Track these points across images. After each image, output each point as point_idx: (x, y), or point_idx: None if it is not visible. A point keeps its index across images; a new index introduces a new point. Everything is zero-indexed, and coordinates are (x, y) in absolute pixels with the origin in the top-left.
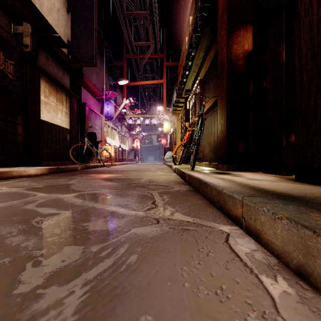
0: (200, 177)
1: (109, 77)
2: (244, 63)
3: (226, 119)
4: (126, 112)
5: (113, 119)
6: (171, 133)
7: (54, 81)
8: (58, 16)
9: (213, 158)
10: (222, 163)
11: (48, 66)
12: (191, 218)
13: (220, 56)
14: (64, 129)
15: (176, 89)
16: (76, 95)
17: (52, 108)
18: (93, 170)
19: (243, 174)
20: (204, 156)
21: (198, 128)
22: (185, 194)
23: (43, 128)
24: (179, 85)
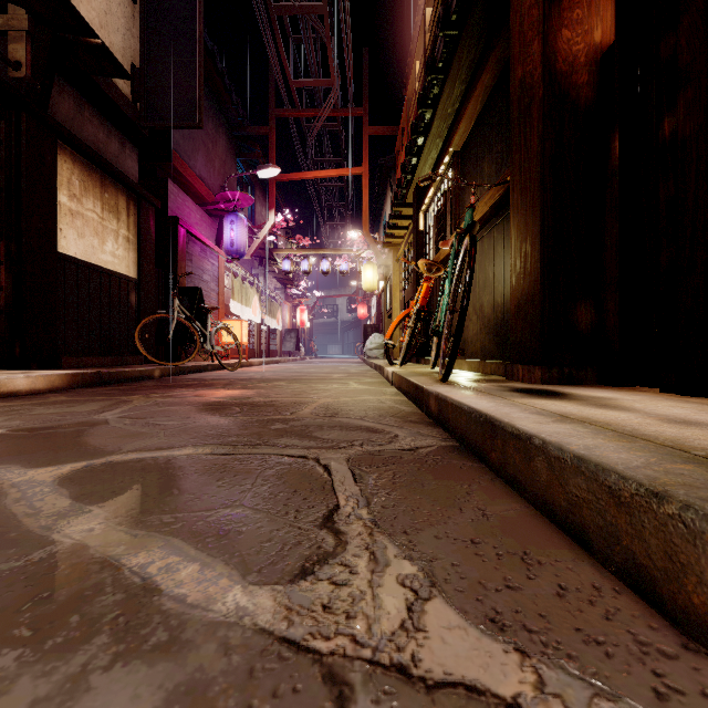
0: (488, 412)
1: (236, 162)
2: (591, 82)
3: (542, 239)
4: (278, 245)
5: (247, 260)
6: (379, 292)
7: (95, 160)
8: (107, 4)
9: (491, 348)
10: (528, 363)
11: (81, 125)
12: (519, 661)
13: (521, 69)
14: (122, 279)
15: (391, 190)
16: (153, 198)
17: (90, 225)
18: (190, 379)
19: (611, 398)
20: (465, 344)
21: (457, 267)
22: (441, 470)
23: (65, 275)
24: (401, 174)
